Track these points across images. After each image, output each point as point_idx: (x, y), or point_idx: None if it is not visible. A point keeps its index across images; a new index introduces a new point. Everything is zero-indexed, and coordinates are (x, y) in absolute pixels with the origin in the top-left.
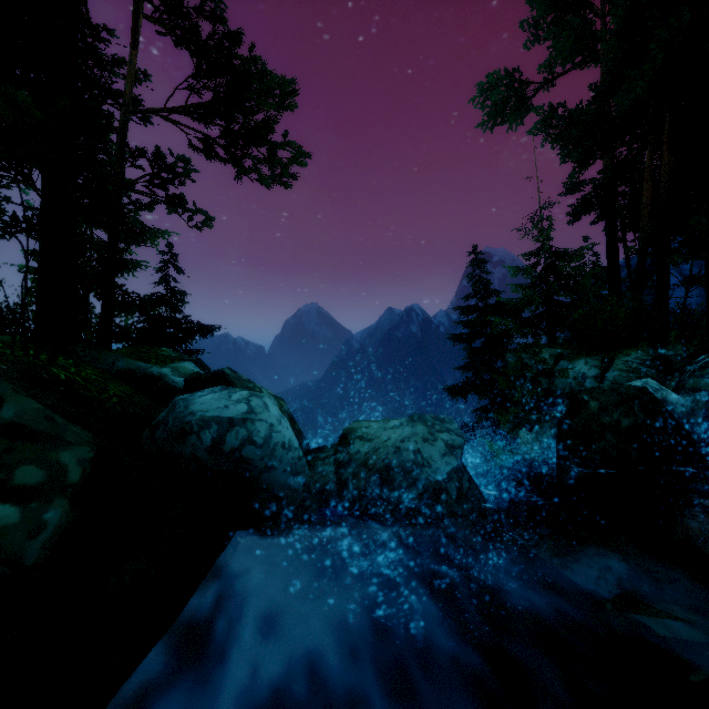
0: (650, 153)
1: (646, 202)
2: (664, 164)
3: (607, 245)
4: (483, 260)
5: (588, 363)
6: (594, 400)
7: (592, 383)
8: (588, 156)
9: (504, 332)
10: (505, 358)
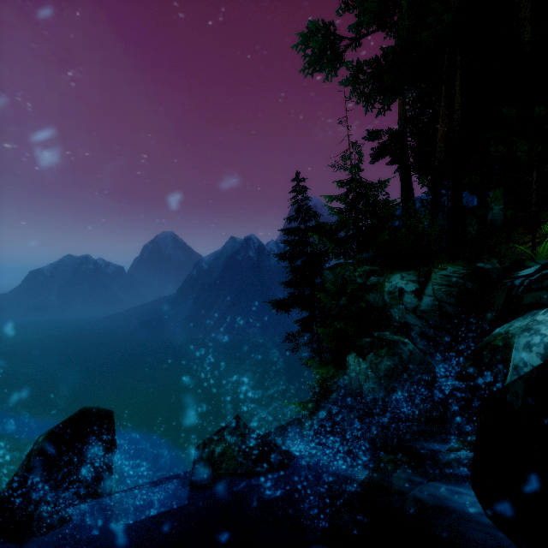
0: (445, 92)
1: (441, 135)
2: (456, 102)
3: (401, 181)
4: (304, 187)
5: (405, 278)
6: None
7: (409, 298)
8: (399, 85)
9: (322, 252)
10: (323, 274)
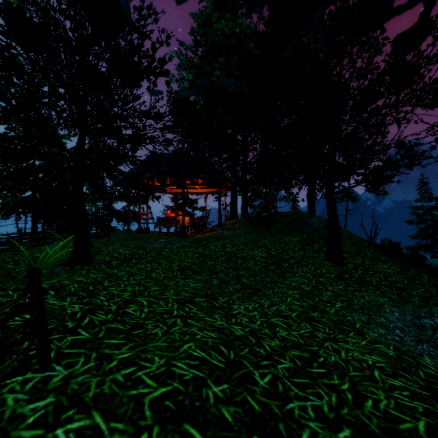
0: None
1: None
2: None
3: None
4: (427, 182)
5: None
6: None
7: None
8: None
9: None
10: None
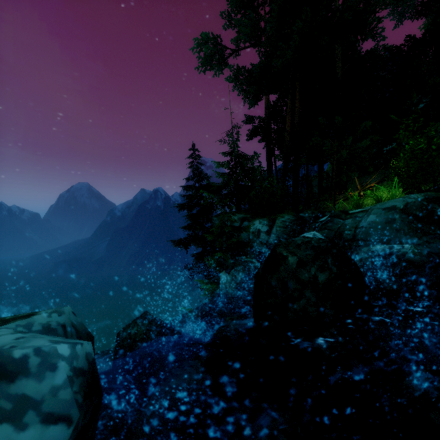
0: (290, 100)
1: (288, 128)
2: (296, 107)
3: (267, 155)
4: (199, 155)
5: (261, 223)
6: (292, 255)
7: (263, 236)
8: (260, 93)
9: (212, 204)
10: (212, 220)
